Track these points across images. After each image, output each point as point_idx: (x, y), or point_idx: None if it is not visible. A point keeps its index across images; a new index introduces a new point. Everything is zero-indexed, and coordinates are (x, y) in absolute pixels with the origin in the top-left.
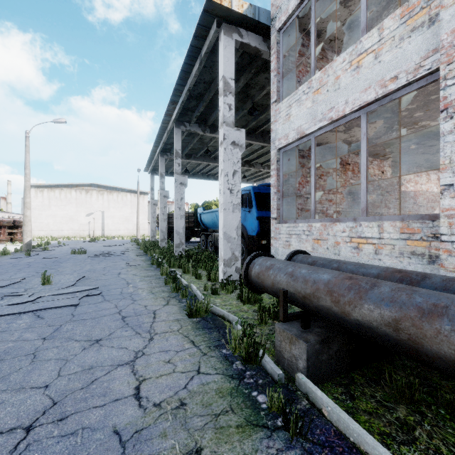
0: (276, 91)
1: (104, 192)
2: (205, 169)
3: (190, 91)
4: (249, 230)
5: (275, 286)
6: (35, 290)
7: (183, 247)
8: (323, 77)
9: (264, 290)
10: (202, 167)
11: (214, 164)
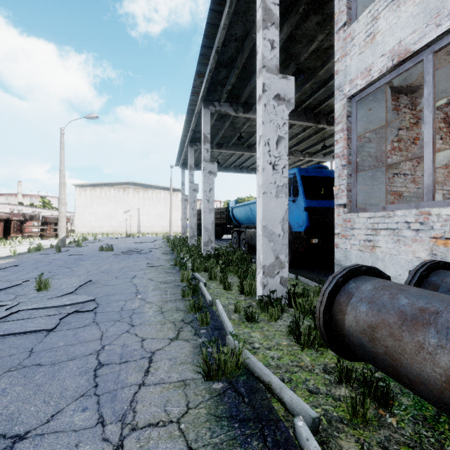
0: (346, 8)
1: (139, 190)
2: (237, 161)
3: (218, 53)
4: (294, 225)
5: None
6: (25, 298)
7: (212, 245)
8: None
9: (393, 376)
10: (234, 159)
11: (247, 155)
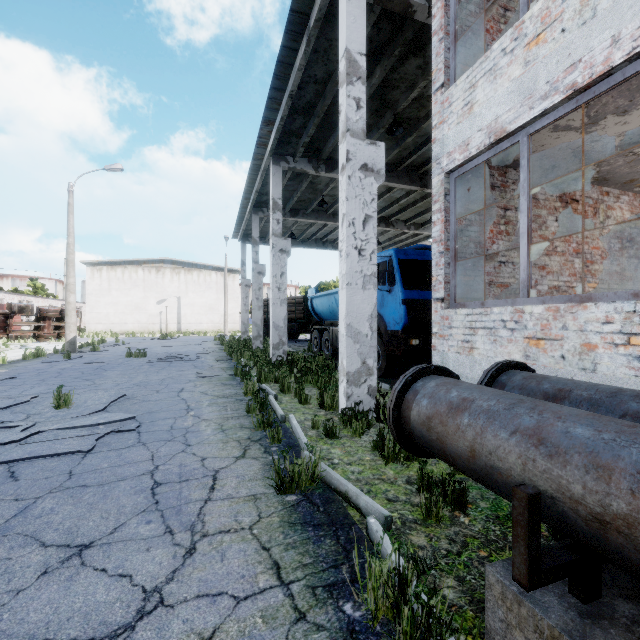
0: (444, 67)
1: (180, 270)
2: (319, 233)
3: (292, 98)
4: (390, 322)
5: (481, 460)
6: (41, 417)
7: (285, 348)
8: (552, 7)
9: (444, 459)
10: (315, 230)
11: (333, 225)
